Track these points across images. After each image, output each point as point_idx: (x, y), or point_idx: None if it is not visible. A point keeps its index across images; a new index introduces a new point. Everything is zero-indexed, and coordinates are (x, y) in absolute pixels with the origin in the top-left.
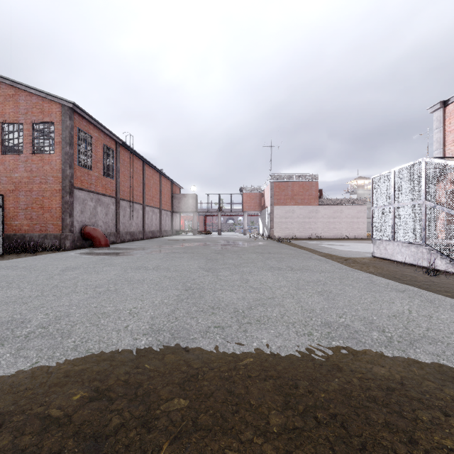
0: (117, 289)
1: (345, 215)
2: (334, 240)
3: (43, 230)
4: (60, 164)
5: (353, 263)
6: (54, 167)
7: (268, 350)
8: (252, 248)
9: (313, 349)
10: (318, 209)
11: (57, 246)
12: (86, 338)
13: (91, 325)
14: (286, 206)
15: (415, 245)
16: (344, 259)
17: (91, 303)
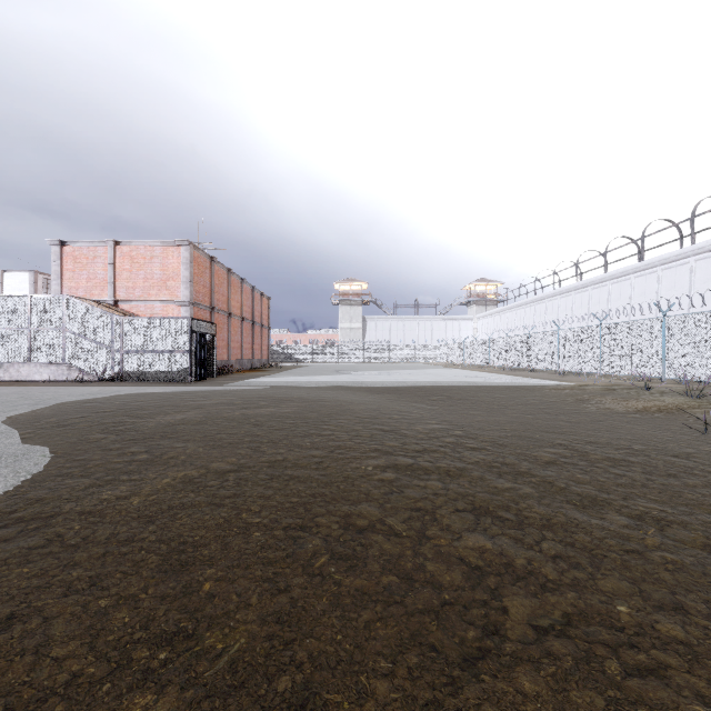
0: None
1: None
2: None
3: None
4: None
5: None
6: None
7: (83, 398)
8: None
9: (96, 396)
10: None
11: None
12: None
13: None
14: None
15: (56, 365)
16: None
17: None
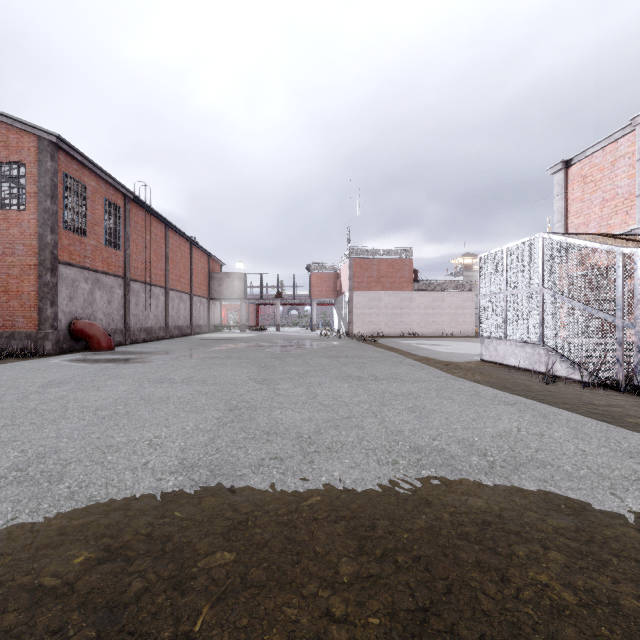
0: (129, 412)
1: (447, 304)
2: (433, 339)
3: (8, 325)
4: (36, 226)
5: (455, 369)
6: (27, 230)
7: (341, 485)
8: (323, 350)
9: (398, 481)
10: (413, 296)
11: (32, 350)
12: (86, 482)
13: (92, 464)
14: (370, 292)
15: (531, 345)
16: (444, 364)
17: (91, 433)
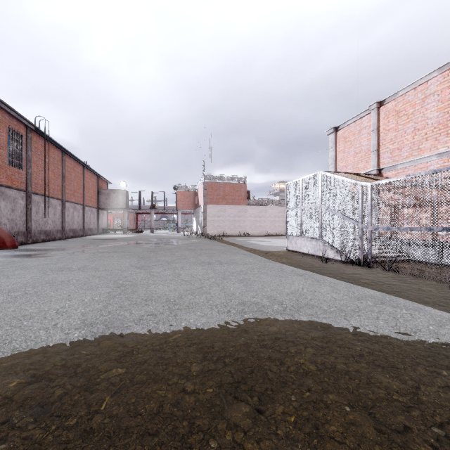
0: (37, 292)
1: (268, 214)
2: (259, 237)
3: None
4: None
5: (271, 256)
6: None
7: (194, 326)
8: (185, 246)
9: (230, 321)
10: (247, 209)
11: None
12: (8, 340)
13: (12, 328)
14: (218, 206)
15: (315, 240)
16: (265, 252)
17: (7, 308)
